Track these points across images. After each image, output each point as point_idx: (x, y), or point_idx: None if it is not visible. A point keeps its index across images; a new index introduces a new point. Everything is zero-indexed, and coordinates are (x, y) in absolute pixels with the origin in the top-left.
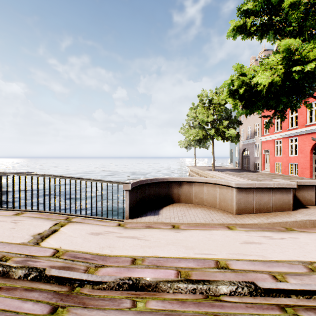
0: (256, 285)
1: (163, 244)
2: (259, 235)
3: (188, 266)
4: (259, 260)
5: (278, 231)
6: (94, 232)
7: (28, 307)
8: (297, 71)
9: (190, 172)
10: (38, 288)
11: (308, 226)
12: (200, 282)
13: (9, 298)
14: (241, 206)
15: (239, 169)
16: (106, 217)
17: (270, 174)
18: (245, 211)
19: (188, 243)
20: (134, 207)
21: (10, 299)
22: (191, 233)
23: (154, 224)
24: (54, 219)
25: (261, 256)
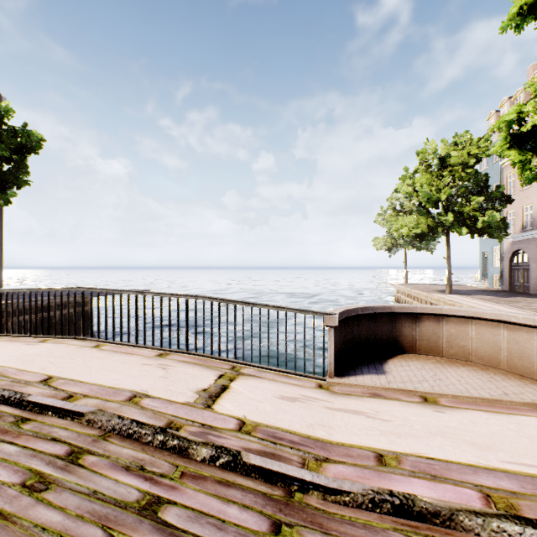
0: None
1: (422, 432)
2: None
3: (502, 486)
4: None
5: None
6: (284, 395)
7: (235, 515)
8: None
9: (399, 295)
10: (236, 483)
11: None
12: None
13: (202, 494)
14: None
15: (504, 290)
16: (294, 371)
17: None
18: None
19: (474, 436)
20: (337, 356)
21: (203, 495)
22: (469, 416)
23: (384, 392)
24: (215, 367)
25: None
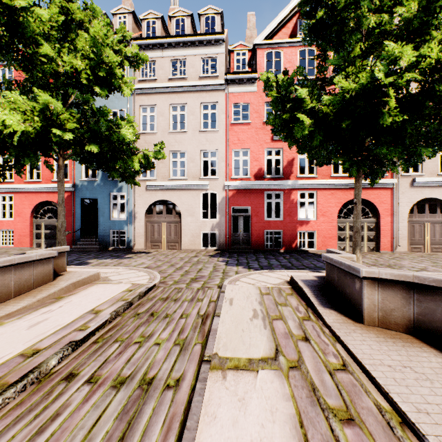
0: (76, 341)
1: None
2: (39, 314)
3: None
4: (60, 328)
5: (52, 303)
6: None
7: None
8: (55, 134)
9: None
10: None
11: (72, 289)
12: (28, 374)
13: None
14: None
15: None
16: None
17: None
18: (1, 299)
19: None
20: None
21: None
22: None
23: None
24: None
25: (59, 325)
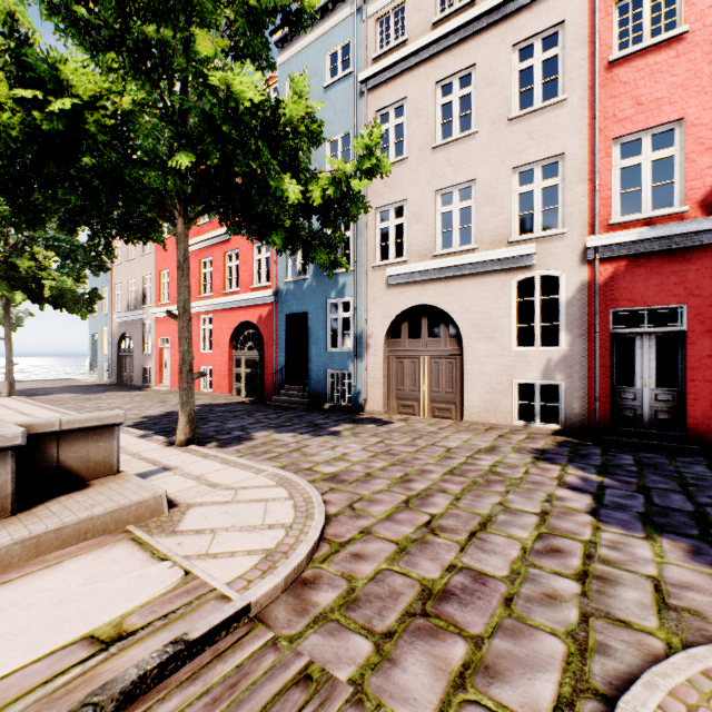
0: None
1: None
2: None
3: None
4: None
5: None
6: None
7: None
8: (52, 113)
9: None
10: None
11: (19, 561)
12: None
13: None
14: None
15: (112, 383)
16: None
17: (170, 391)
18: None
19: None
20: None
21: None
22: None
23: None
24: None
25: None
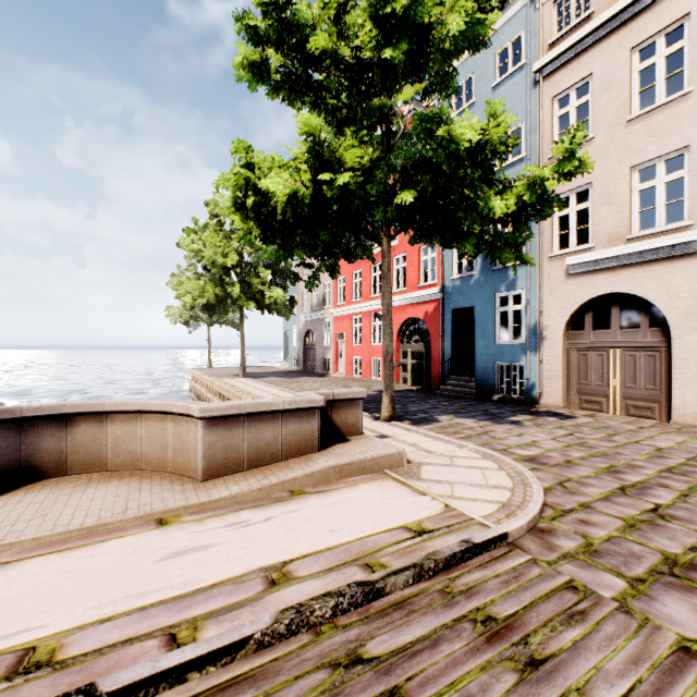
0: (92, 693)
1: None
2: (224, 524)
3: None
4: (171, 598)
5: (273, 502)
6: None
7: None
8: (332, 184)
9: (193, 383)
10: None
11: (333, 479)
12: None
13: None
14: (217, 460)
15: (300, 371)
16: None
17: (346, 378)
18: (226, 468)
19: None
20: None
21: None
22: (20, 571)
23: None
24: None
25: (185, 584)
